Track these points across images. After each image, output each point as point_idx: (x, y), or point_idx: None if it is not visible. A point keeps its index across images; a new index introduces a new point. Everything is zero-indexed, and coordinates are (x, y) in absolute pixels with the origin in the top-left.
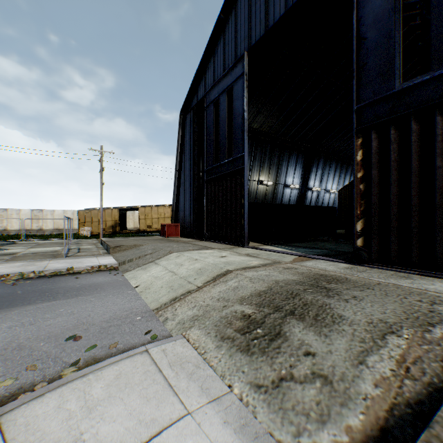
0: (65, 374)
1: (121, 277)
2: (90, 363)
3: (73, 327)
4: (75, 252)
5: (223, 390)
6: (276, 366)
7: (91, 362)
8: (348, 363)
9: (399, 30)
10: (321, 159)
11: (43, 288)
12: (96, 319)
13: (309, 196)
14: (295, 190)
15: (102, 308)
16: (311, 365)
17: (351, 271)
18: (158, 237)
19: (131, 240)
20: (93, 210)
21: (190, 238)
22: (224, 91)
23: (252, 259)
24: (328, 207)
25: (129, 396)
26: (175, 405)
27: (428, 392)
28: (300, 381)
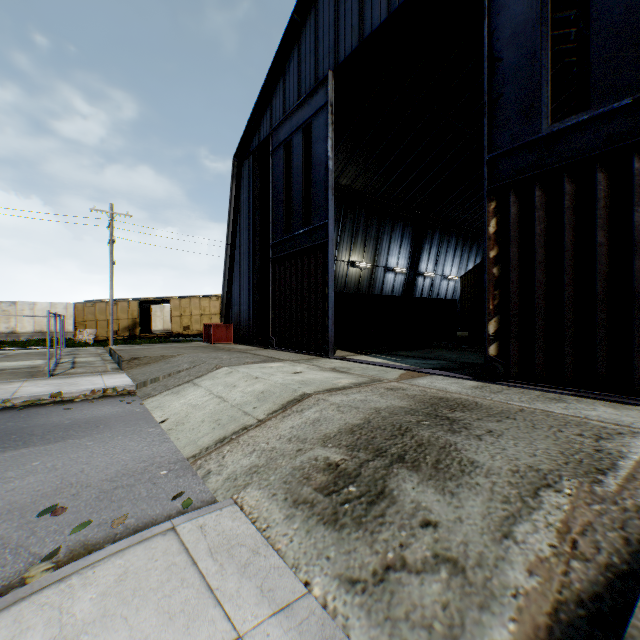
0: (32, 575)
1: (139, 407)
2: (77, 553)
3: (54, 491)
4: (67, 369)
5: (297, 590)
6: (379, 546)
7: (79, 551)
8: (487, 536)
9: (546, 49)
10: (436, 232)
11: (8, 428)
12: (94, 477)
13: (420, 284)
14: (401, 275)
15: (104, 458)
16: (432, 543)
17: (482, 392)
18: (201, 343)
19: (158, 349)
20: (99, 303)
21: (249, 345)
22: (299, 129)
23: (340, 375)
24: (446, 300)
25: (138, 613)
26: (217, 623)
27: (607, 580)
28: (416, 569)
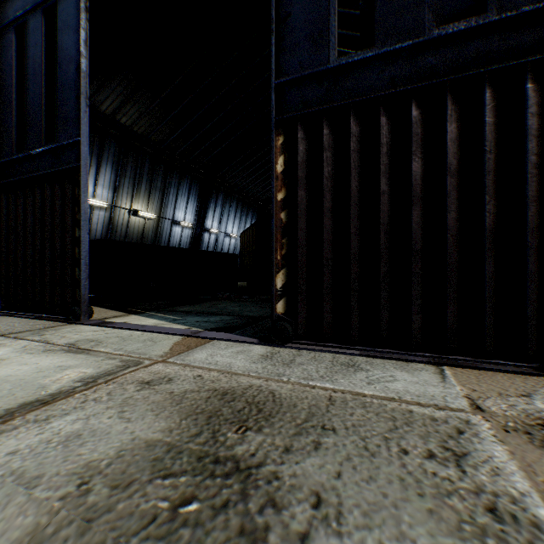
0: None
1: None
2: None
3: None
4: None
5: None
6: None
7: None
8: None
9: None
10: (221, 194)
11: None
12: None
13: (206, 239)
14: (188, 229)
15: None
16: None
17: (275, 366)
18: None
19: None
20: None
21: None
22: (39, 8)
23: (72, 361)
24: (229, 254)
25: None
26: None
27: None
28: None
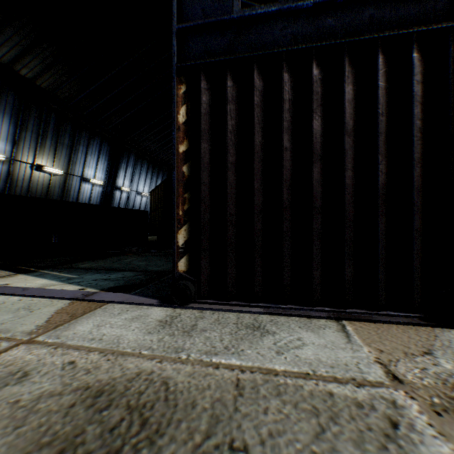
0: None
1: None
2: None
3: None
4: None
5: None
6: None
7: None
8: None
9: None
10: (132, 155)
11: None
12: None
13: (118, 196)
14: (99, 186)
15: None
16: None
17: (173, 337)
18: None
19: None
20: None
21: None
22: None
23: None
24: (139, 210)
25: None
26: None
27: None
28: None
